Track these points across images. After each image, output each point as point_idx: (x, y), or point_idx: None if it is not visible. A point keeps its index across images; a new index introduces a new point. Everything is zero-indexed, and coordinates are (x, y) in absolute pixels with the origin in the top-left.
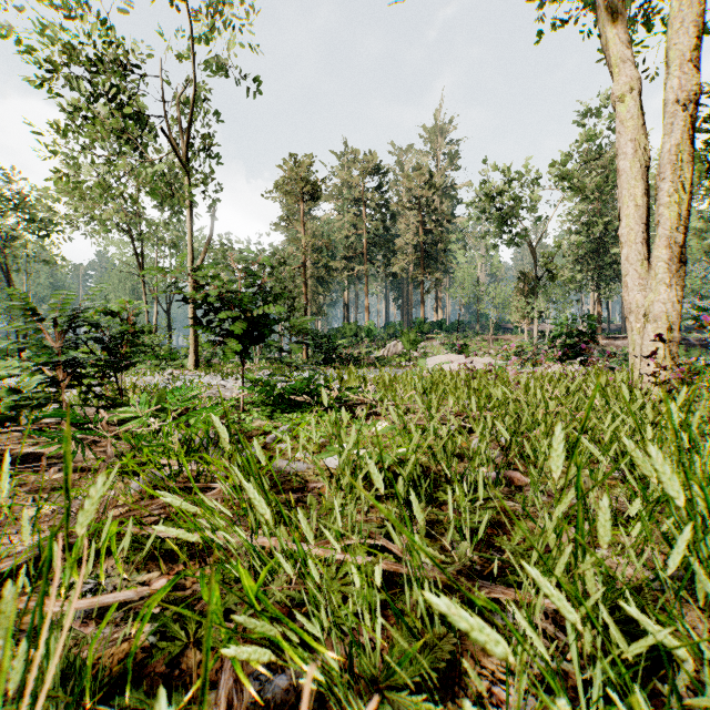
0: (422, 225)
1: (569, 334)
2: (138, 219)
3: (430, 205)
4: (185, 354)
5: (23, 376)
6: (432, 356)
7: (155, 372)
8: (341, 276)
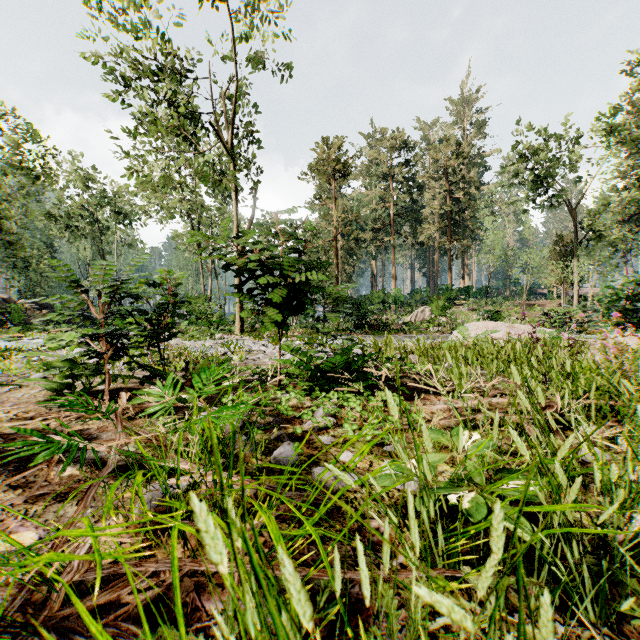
0: (449, 194)
1: (630, 298)
2: (195, 205)
3: (458, 174)
4: (233, 320)
5: (71, 347)
6: (460, 322)
7: (206, 337)
8: (369, 247)
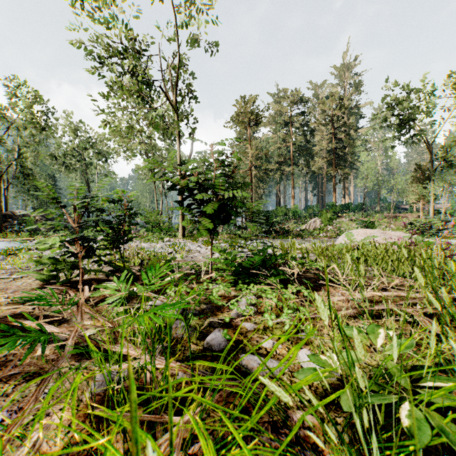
0: (334, 136)
1: None
2: (151, 146)
3: (341, 120)
4: (177, 228)
5: (54, 249)
6: (343, 229)
7: (158, 240)
8: (274, 175)
